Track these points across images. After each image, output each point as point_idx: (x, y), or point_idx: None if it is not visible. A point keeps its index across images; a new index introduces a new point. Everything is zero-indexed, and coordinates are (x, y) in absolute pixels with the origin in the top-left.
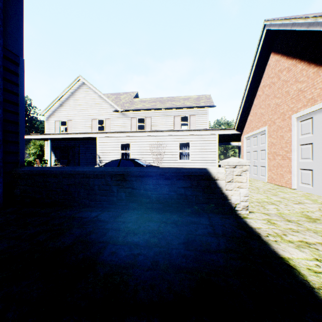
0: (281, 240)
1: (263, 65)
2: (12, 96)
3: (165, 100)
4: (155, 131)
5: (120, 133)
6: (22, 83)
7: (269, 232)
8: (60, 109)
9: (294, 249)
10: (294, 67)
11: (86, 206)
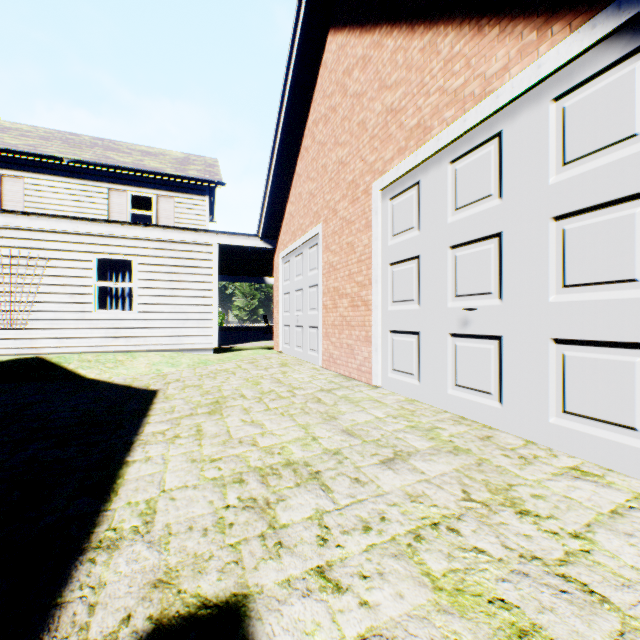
0: None
1: (315, 69)
2: None
3: (84, 143)
4: None
5: None
6: None
7: None
8: None
9: None
10: (377, 51)
11: None
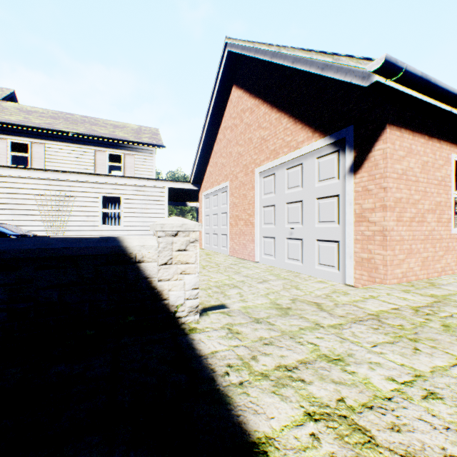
0: (250, 376)
1: (225, 100)
2: None
3: (78, 120)
4: (49, 170)
5: None
6: None
7: (231, 359)
8: None
9: (272, 397)
10: (257, 109)
11: None
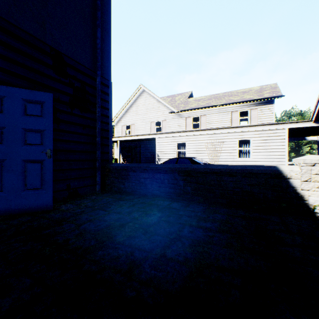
0: None
1: None
2: (105, 111)
3: (221, 96)
4: (211, 129)
5: (176, 133)
6: (110, 100)
7: None
8: (125, 115)
9: None
10: None
11: (158, 196)
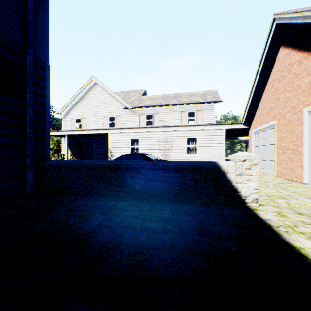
0: (292, 231)
1: (272, 59)
2: (40, 98)
3: (172, 97)
4: (163, 127)
5: (130, 129)
6: (48, 86)
7: (280, 223)
8: (75, 108)
9: (305, 239)
10: (305, 60)
11: (104, 195)
